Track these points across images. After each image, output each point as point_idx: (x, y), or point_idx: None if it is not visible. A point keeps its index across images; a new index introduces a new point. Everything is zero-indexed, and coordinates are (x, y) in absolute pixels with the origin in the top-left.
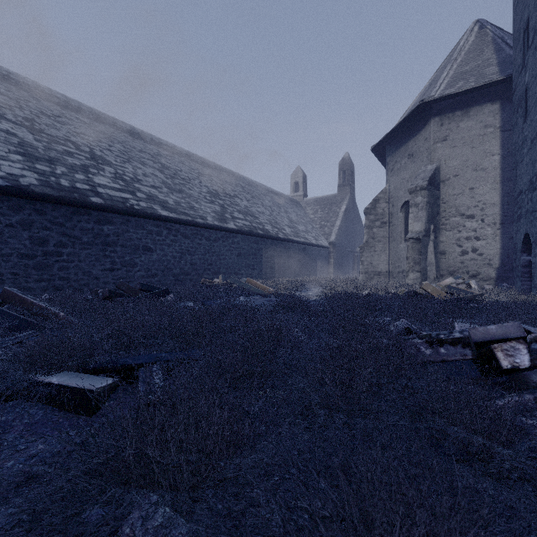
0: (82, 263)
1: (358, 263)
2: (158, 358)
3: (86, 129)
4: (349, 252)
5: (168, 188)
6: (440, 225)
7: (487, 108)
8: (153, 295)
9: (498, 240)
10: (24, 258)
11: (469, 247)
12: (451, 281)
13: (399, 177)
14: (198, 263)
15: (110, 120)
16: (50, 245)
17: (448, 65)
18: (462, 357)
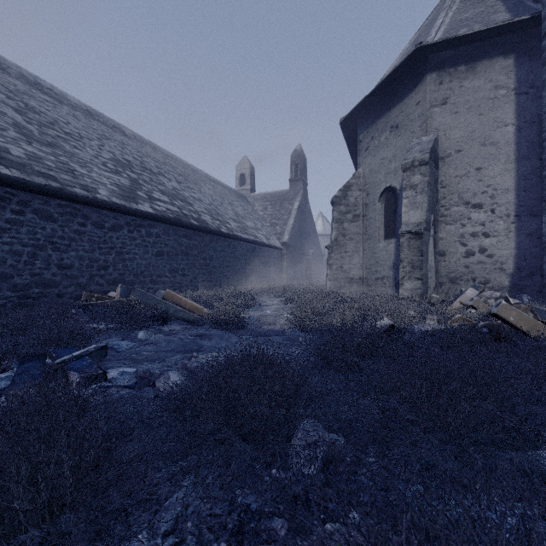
0: None
1: (311, 268)
2: None
3: None
4: (302, 256)
5: (22, 134)
6: (438, 216)
7: (499, 63)
8: None
9: (513, 237)
10: None
11: (476, 247)
12: (474, 293)
13: (378, 157)
14: (77, 264)
15: None
16: None
17: (442, 13)
18: None
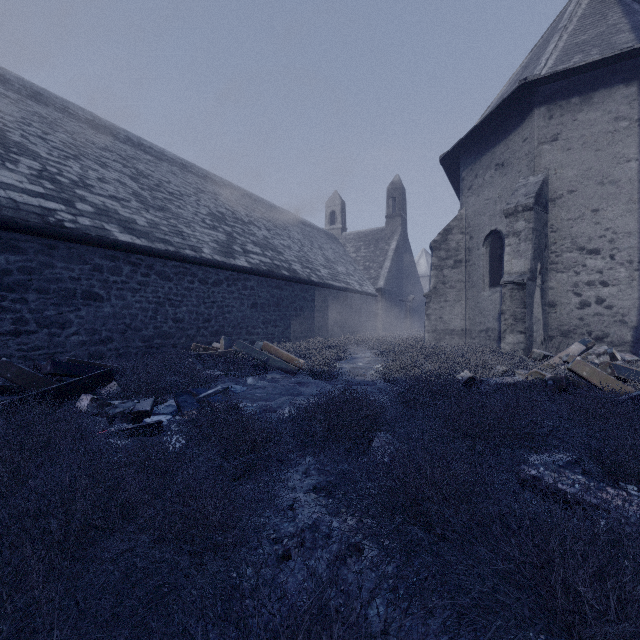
0: None
1: (411, 316)
2: None
3: (6, 105)
4: (400, 302)
5: (141, 202)
6: (548, 263)
7: (620, 92)
8: None
9: (636, 286)
10: None
11: (592, 297)
12: (580, 349)
13: (482, 197)
14: (187, 318)
15: (57, 102)
16: None
17: (555, 36)
18: None
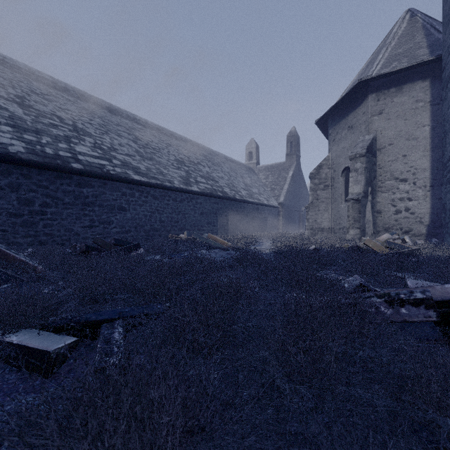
0: (64, 220)
1: (303, 221)
2: (118, 317)
3: (70, 106)
4: (295, 211)
5: (140, 156)
6: (376, 187)
7: (419, 85)
8: (122, 250)
9: (428, 200)
10: (12, 217)
11: (402, 207)
12: (388, 237)
13: (340, 146)
14: (166, 220)
15: (91, 98)
16: (36, 205)
17: (383, 49)
18: (426, 319)
